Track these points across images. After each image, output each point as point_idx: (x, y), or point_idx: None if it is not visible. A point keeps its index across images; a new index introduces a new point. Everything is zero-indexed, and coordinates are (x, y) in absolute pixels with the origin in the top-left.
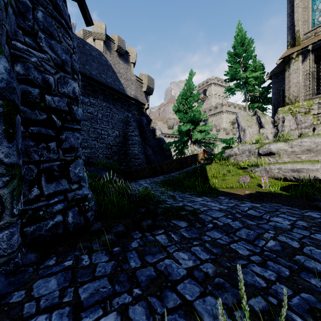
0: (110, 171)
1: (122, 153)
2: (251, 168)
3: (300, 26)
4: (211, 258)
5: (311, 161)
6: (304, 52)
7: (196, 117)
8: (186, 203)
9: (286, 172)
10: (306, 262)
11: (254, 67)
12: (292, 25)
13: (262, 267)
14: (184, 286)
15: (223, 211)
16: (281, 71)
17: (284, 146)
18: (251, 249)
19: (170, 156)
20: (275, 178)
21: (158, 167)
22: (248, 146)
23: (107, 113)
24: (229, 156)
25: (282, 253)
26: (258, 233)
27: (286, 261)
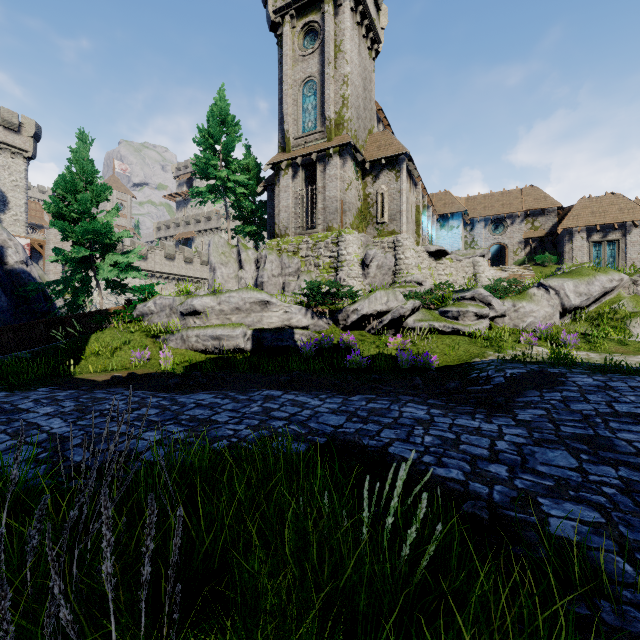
0: None
1: None
2: (166, 336)
3: (290, 124)
4: None
5: (235, 324)
6: (295, 164)
7: (106, 235)
8: None
9: (206, 340)
10: None
11: (239, 166)
12: (283, 119)
13: None
14: None
15: None
16: None
17: (212, 302)
18: None
19: (50, 313)
20: (194, 350)
21: None
22: (169, 300)
23: None
24: (141, 315)
25: None
26: None
27: None
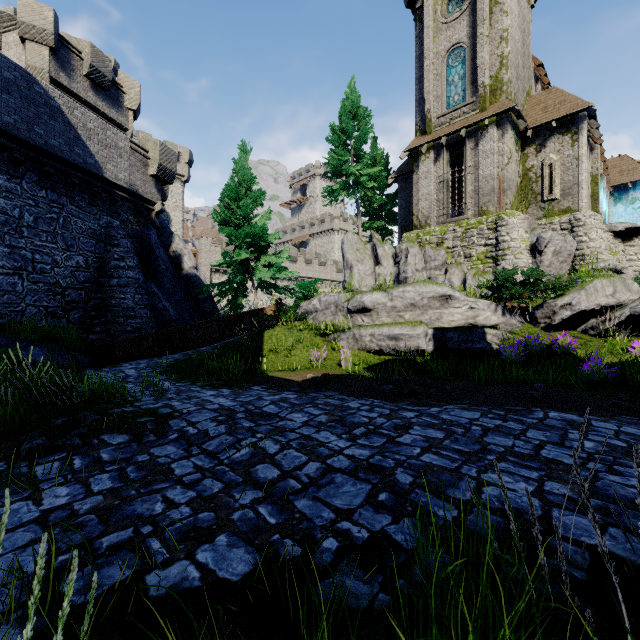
0: (53, 346)
1: (94, 304)
2: (335, 335)
3: (431, 103)
4: (113, 487)
5: (413, 322)
6: (437, 146)
7: (262, 237)
8: (171, 403)
9: (381, 340)
10: (263, 472)
11: (370, 159)
12: (422, 99)
13: (186, 488)
14: (10, 536)
15: (220, 410)
16: (411, 171)
17: (382, 297)
18: (202, 464)
19: (213, 313)
20: (367, 350)
21: (176, 334)
22: (334, 297)
23: (51, 215)
24: (306, 313)
25: (244, 464)
26: (236, 440)
27: (236, 474)
